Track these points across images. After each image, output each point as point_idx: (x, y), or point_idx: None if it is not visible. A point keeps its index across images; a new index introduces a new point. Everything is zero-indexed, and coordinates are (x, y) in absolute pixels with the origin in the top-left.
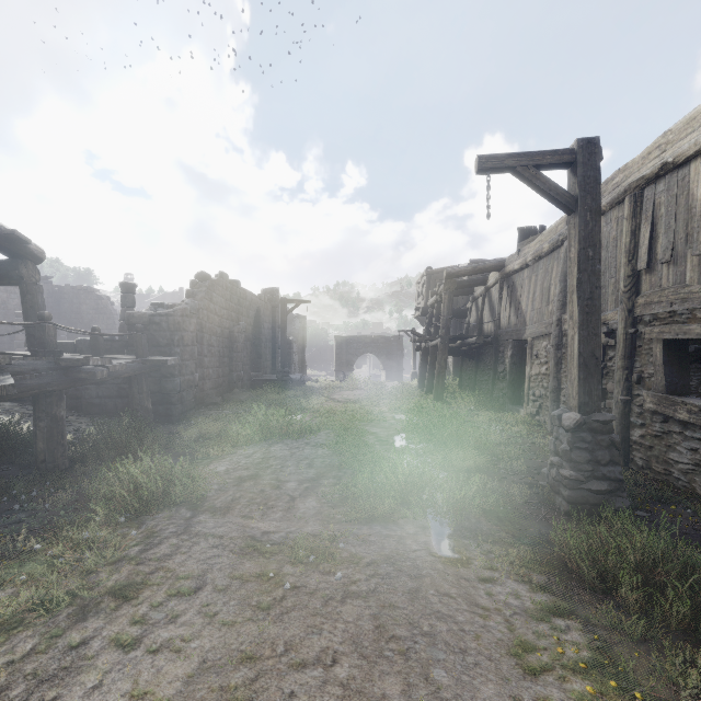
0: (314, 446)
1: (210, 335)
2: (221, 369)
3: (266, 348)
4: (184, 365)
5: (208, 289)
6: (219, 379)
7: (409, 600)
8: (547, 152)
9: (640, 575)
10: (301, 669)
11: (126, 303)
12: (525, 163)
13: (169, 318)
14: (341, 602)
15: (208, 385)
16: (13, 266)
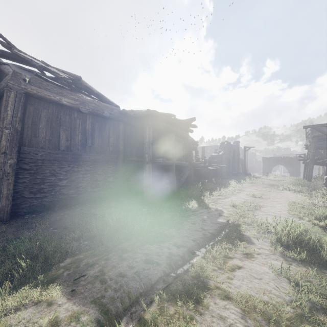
0: (263, 184)
1: (225, 159)
2: (227, 169)
3: (235, 163)
4: (223, 167)
5: (224, 147)
6: (226, 171)
7: (282, 193)
8: (320, 124)
9: (322, 194)
10: (268, 194)
11: (203, 151)
12: (314, 127)
13: (220, 156)
14: (272, 193)
15: (225, 173)
16: (194, 147)
